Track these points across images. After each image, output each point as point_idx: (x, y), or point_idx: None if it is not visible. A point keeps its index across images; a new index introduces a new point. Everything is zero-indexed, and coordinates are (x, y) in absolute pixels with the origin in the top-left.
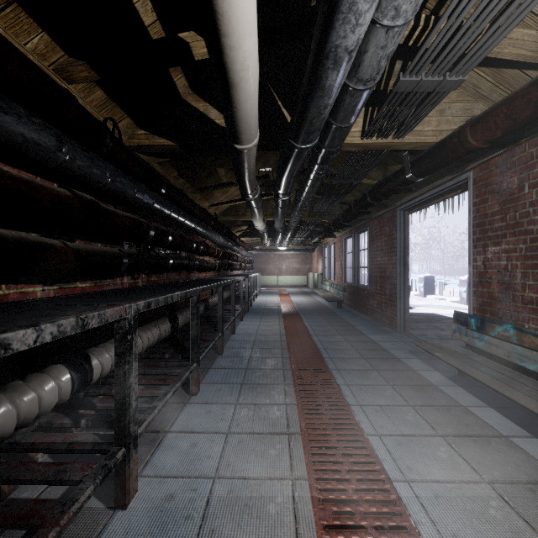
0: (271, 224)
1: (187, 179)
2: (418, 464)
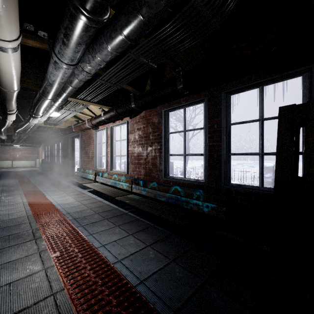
0: None
1: None
2: (51, 192)
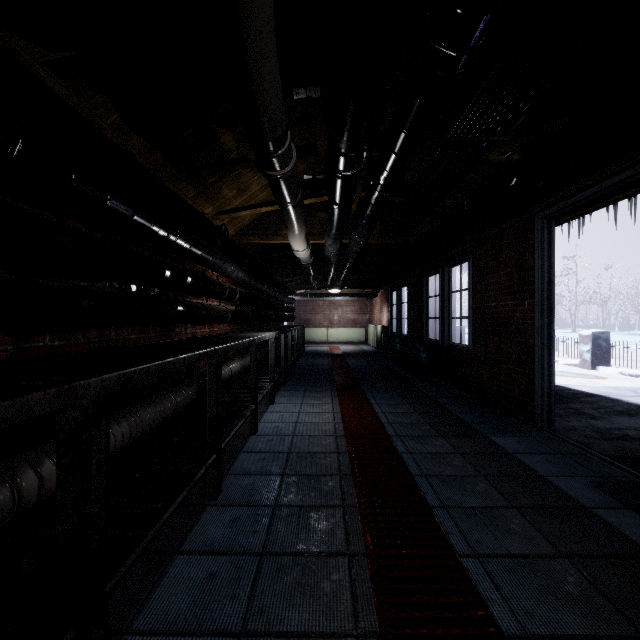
0: (320, 255)
1: (151, 140)
2: None
